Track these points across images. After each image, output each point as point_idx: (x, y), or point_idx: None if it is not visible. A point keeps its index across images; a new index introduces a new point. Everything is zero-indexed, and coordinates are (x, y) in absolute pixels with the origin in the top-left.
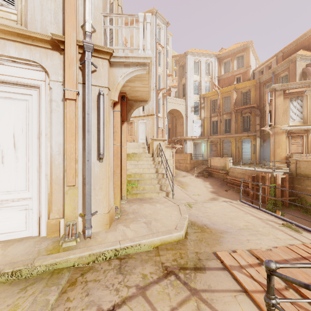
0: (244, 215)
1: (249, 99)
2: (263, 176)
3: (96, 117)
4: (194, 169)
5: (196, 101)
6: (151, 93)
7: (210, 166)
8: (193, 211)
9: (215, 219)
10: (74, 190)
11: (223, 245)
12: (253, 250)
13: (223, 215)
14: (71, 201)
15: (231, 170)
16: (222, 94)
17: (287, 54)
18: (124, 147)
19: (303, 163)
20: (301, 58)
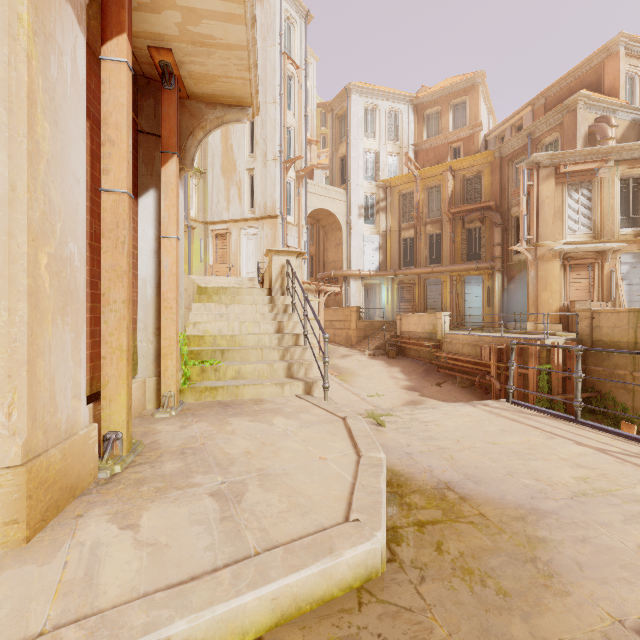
0: (551, 443)
1: (478, 192)
2: (521, 349)
3: None
4: (365, 342)
5: (369, 195)
6: (271, 166)
7: (401, 334)
8: (390, 434)
9: (472, 460)
10: None
11: (574, 594)
12: None
13: (486, 443)
14: None
15: (447, 339)
16: (423, 180)
17: (554, 101)
18: (168, 237)
19: (607, 317)
20: (585, 104)
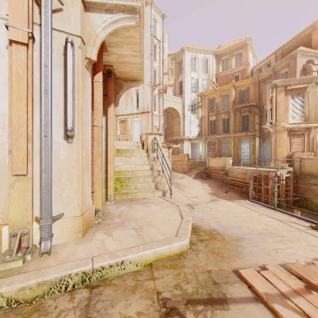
0: (259, 217)
1: (247, 97)
2: (265, 176)
3: (62, 78)
4: (191, 171)
5: (193, 100)
6: (146, 88)
7: (208, 167)
8: (196, 212)
9: (226, 222)
10: (24, 182)
11: (245, 258)
12: (289, 265)
13: (233, 216)
14: (20, 199)
15: (230, 170)
16: (220, 92)
17: (286, 51)
18: (110, 135)
19: (308, 161)
20: (301, 54)
